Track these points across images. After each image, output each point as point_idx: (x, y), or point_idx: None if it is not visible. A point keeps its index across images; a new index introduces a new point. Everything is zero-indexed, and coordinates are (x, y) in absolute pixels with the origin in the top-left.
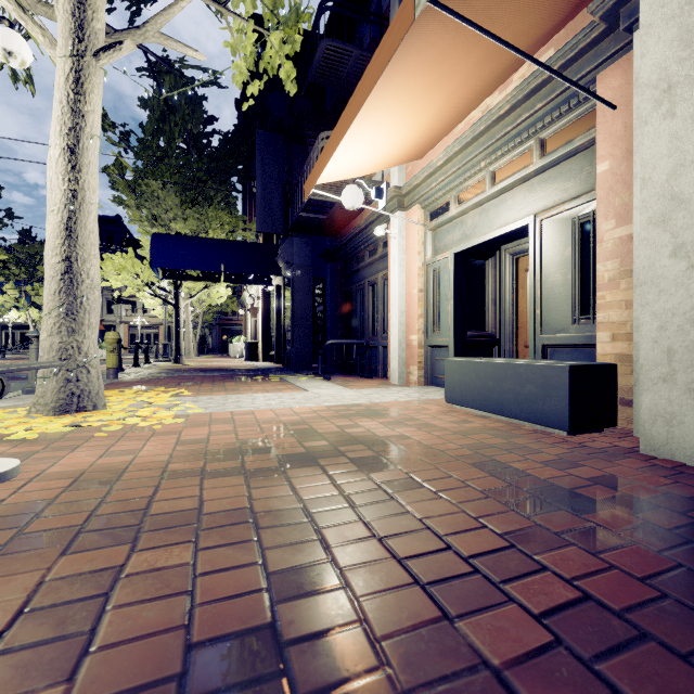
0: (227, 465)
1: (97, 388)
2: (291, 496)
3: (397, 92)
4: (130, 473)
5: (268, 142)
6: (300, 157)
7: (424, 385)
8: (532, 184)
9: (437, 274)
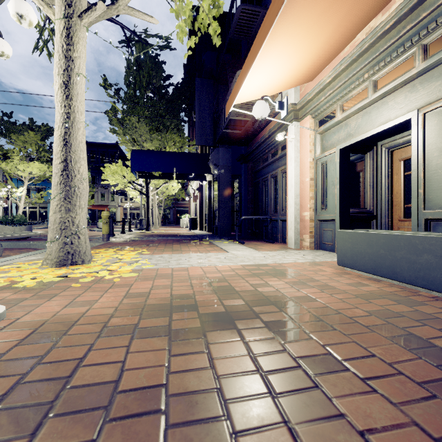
0: (157, 321)
1: (84, 249)
2: (208, 367)
3: (298, 17)
4: (80, 324)
5: (202, 85)
6: (224, 94)
7: (314, 249)
8: (414, 85)
9: (325, 166)
